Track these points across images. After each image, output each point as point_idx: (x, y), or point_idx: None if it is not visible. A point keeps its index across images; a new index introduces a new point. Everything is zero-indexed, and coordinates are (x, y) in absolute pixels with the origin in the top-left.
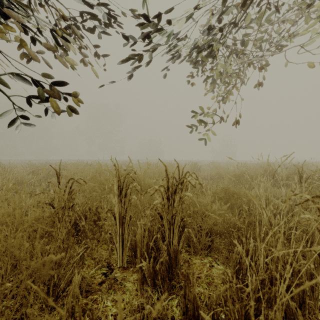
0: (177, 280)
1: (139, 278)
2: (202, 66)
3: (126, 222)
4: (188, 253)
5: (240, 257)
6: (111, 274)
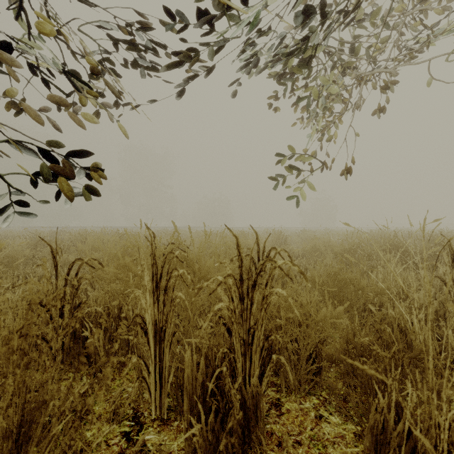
0: (259, 452)
1: (187, 453)
2: (293, 80)
3: (166, 339)
4: (275, 389)
5: (384, 417)
6: (138, 436)
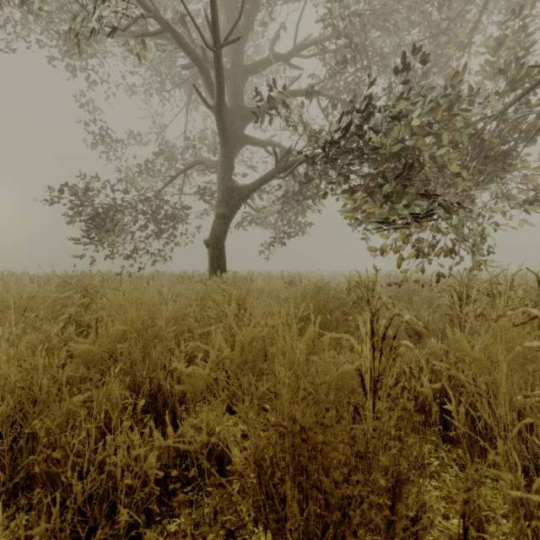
0: None
1: None
2: None
3: None
4: None
5: None
6: None
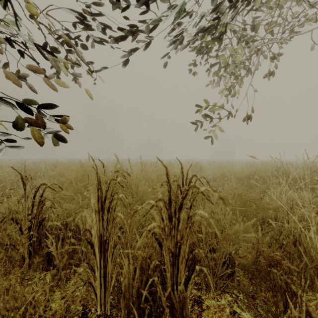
0: None
1: None
2: (208, 50)
3: (109, 250)
4: (197, 287)
5: None
6: None
